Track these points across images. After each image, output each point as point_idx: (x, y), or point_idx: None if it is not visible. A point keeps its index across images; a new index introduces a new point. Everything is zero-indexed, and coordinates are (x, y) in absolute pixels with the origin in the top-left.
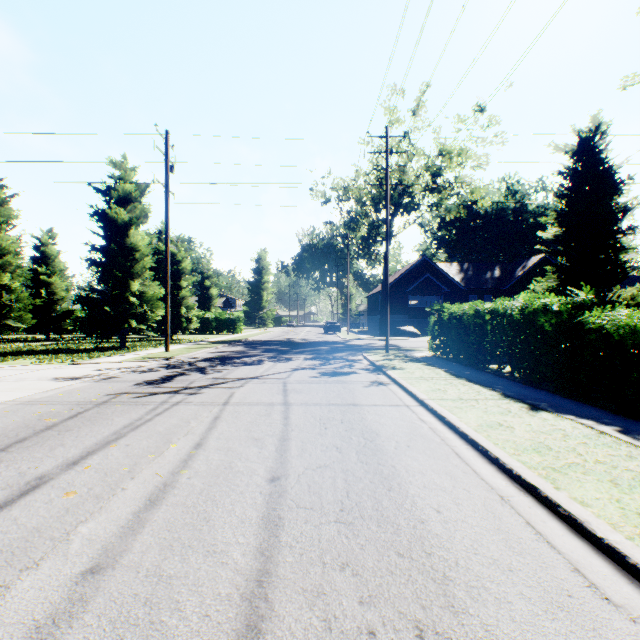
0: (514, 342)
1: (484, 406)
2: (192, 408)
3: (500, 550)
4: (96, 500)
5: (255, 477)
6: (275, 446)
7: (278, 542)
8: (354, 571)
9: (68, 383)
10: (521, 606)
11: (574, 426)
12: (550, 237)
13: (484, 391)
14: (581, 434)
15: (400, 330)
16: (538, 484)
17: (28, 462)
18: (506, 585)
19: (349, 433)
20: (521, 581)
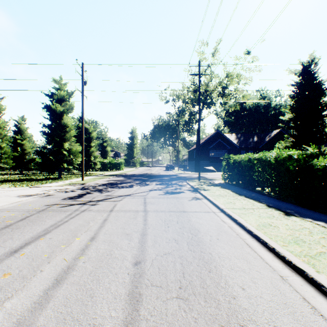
0: (271, 176)
1: (258, 213)
2: (92, 214)
3: (291, 323)
4: (22, 280)
5: (125, 262)
6: (138, 239)
7: (138, 316)
8: None
9: (25, 198)
10: None
11: (314, 226)
12: (287, 119)
13: (256, 203)
14: (320, 231)
15: (205, 169)
16: (305, 268)
17: None
18: None
19: (182, 230)
20: None
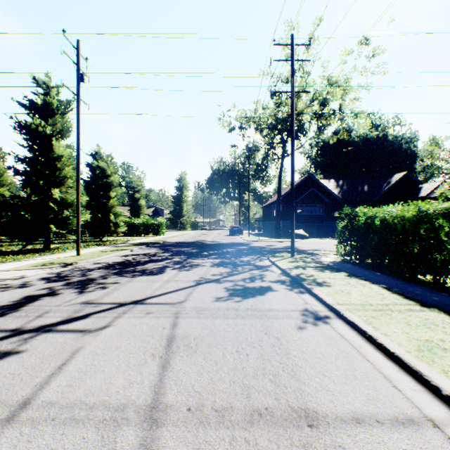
0: None
1: None
2: None
3: None
4: None
5: None
6: None
7: None
8: None
9: None
10: None
11: None
12: None
13: None
14: None
15: None
16: None
17: None
18: None
19: None
20: None
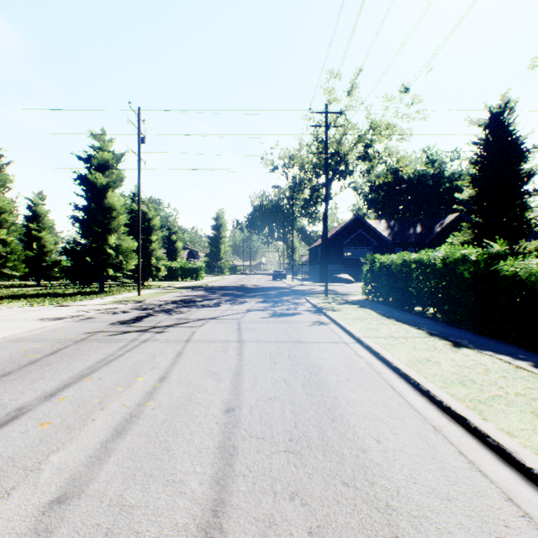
0: (437, 287)
1: (413, 343)
2: (158, 345)
3: (437, 479)
4: (68, 430)
5: (212, 408)
6: (230, 379)
7: (232, 471)
8: (303, 500)
9: (52, 323)
10: (461, 537)
11: (493, 361)
12: (466, 198)
13: (412, 330)
14: (500, 368)
15: (337, 277)
16: (467, 415)
17: (10, 394)
18: (445, 515)
19: (295, 367)
20: (459, 511)
